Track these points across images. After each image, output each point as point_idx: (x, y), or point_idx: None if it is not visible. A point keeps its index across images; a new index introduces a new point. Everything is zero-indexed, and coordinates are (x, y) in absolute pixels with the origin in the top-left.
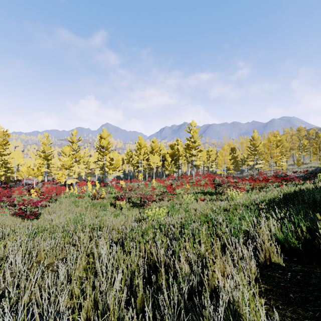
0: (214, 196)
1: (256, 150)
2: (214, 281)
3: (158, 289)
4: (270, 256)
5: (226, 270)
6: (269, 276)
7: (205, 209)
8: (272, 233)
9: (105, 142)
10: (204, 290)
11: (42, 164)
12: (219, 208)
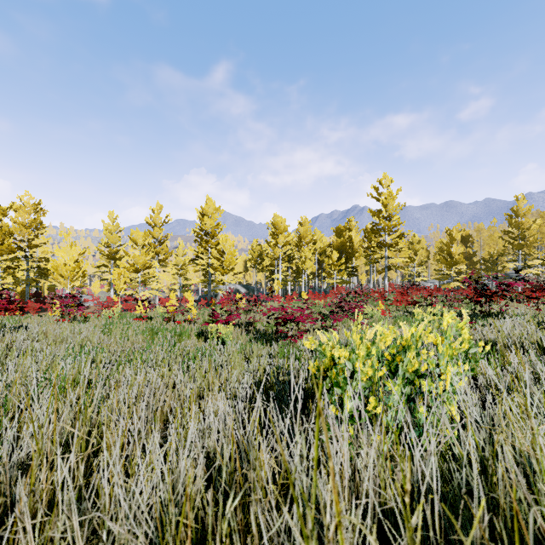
0: (488, 320)
1: (524, 238)
2: None
3: None
4: None
5: None
6: None
7: None
8: None
9: (209, 223)
10: None
11: (106, 267)
12: None
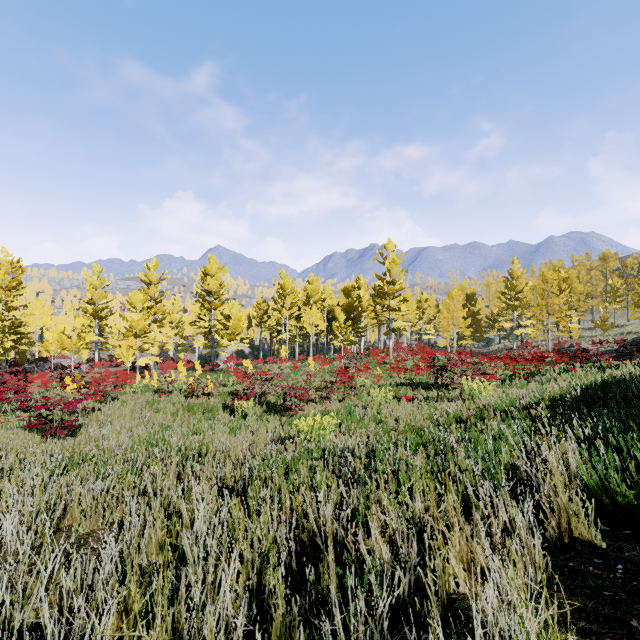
0: (433, 391)
1: (518, 299)
2: (447, 583)
3: (320, 600)
4: (569, 523)
5: (474, 556)
6: (572, 571)
7: (418, 418)
8: (573, 473)
9: (213, 283)
10: (426, 602)
11: (90, 326)
12: (446, 416)
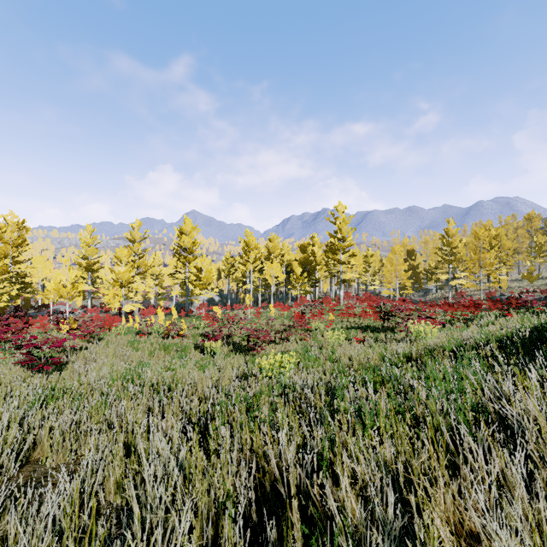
0: (381, 334)
1: (453, 254)
2: None
3: None
4: None
5: (463, 517)
6: None
7: (370, 357)
8: None
9: (187, 241)
10: None
11: (84, 278)
12: (396, 355)
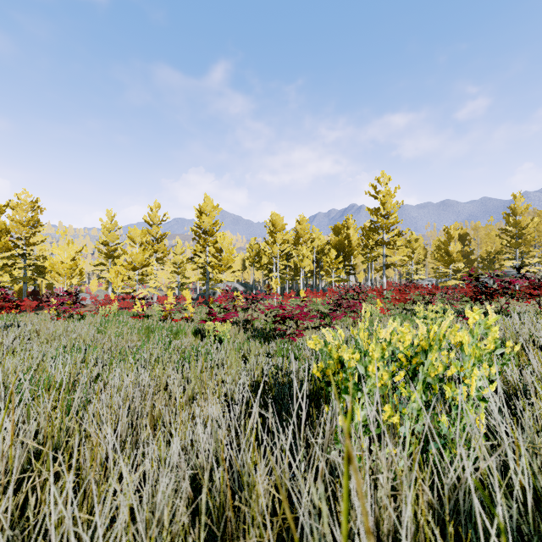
0: None
1: (521, 236)
2: None
3: None
4: None
5: None
6: None
7: None
8: None
9: (207, 221)
10: None
11: (104, 265)
12: None
